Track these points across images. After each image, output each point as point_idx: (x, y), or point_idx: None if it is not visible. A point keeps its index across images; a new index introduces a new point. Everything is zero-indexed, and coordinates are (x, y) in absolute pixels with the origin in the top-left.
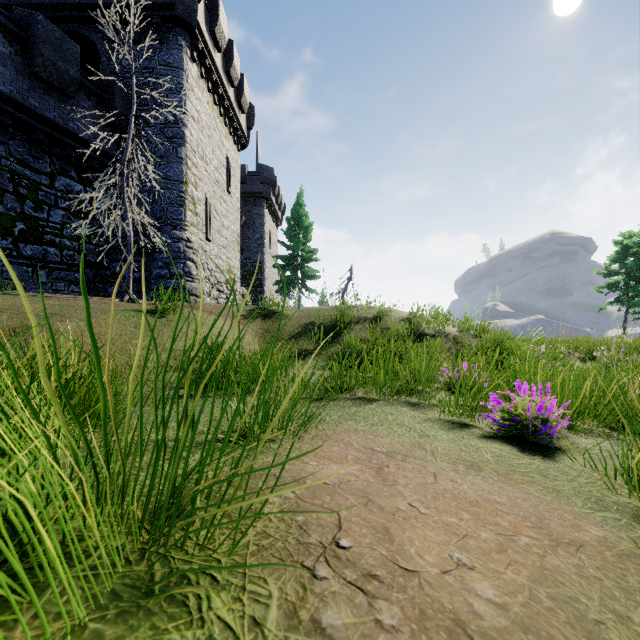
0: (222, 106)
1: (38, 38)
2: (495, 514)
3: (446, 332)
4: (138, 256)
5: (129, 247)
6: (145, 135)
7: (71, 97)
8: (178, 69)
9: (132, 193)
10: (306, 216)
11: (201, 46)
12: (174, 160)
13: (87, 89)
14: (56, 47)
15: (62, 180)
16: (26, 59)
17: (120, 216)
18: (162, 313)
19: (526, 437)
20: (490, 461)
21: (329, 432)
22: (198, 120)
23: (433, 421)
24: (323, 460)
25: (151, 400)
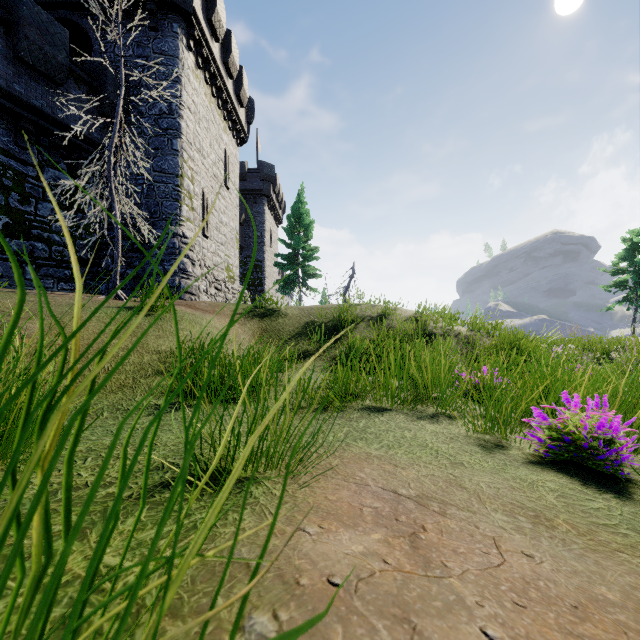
0: (220, 99)
1: (23, 20)
2: (626, 639)
3: (456, 331)
4: (131, 252)
5: (116, 240)
6: (136, 123)
7: (60, 84)
8: (173, 57)
9: (120, 182)
10: (307, 214)
11: (198, 34)
12: (169, 152)
13: (77, 77)
14: (43, 31)
15: (51, 172)
16: (10, 43)
17: (106, 207)
18: (150, 311)
19: (581, 462)
20: (558, 507)
21: (334, 461)
22: (195, 111)
23: (461, 439)
24: (328, 521)
25: (122, 411)
